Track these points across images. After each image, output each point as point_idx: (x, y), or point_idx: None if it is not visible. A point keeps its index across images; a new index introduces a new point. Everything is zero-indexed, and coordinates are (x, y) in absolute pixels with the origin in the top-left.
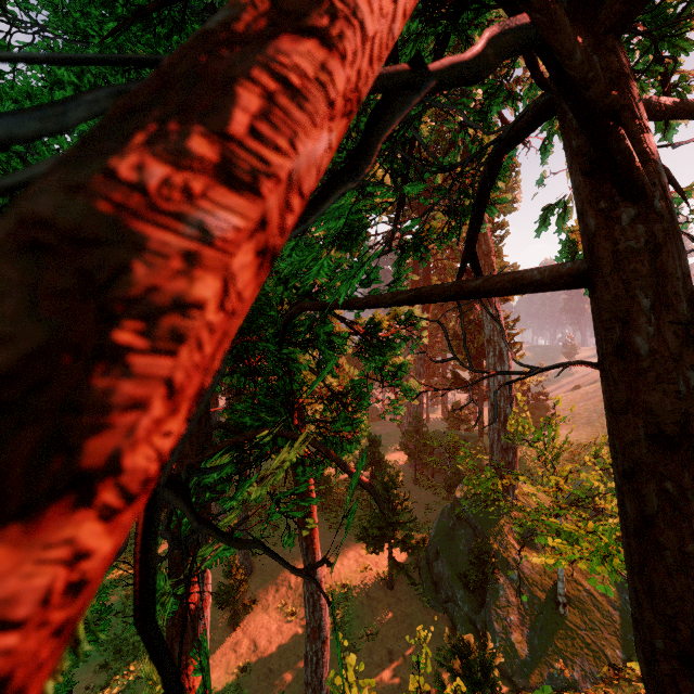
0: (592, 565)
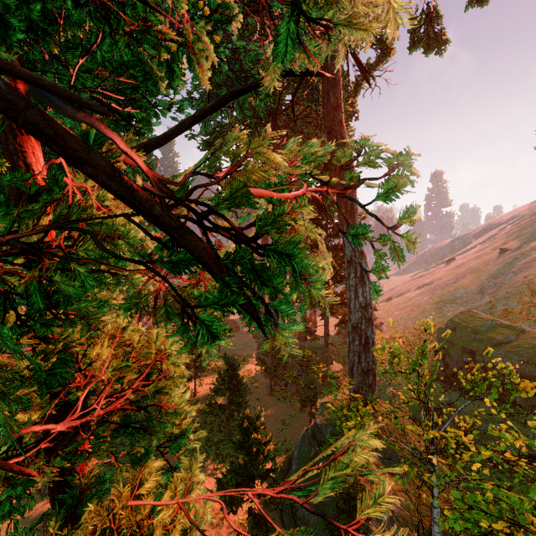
0: None
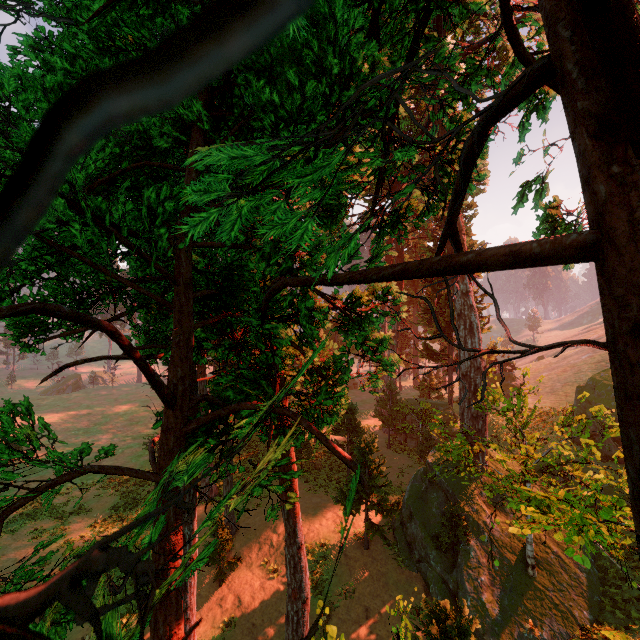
0: (568, 536)
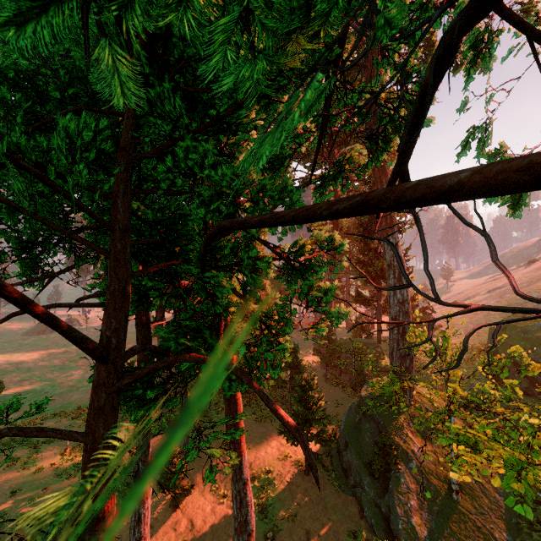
0: (508, 482)
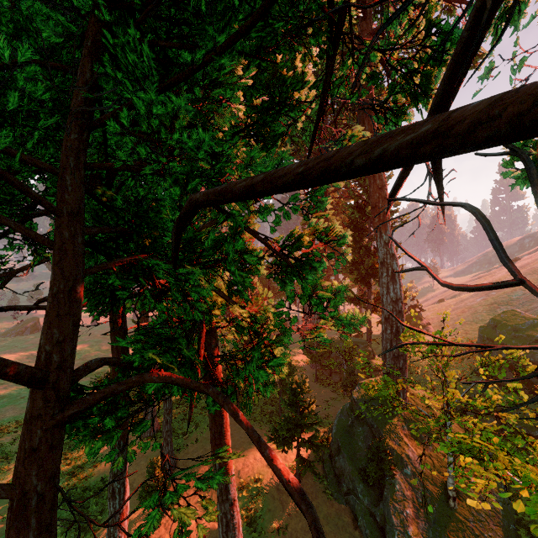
0: (533, 509)
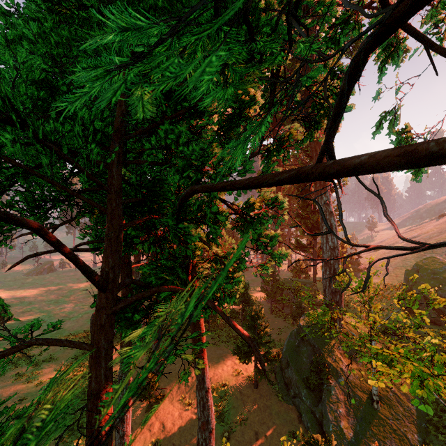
0: (413, 387)
